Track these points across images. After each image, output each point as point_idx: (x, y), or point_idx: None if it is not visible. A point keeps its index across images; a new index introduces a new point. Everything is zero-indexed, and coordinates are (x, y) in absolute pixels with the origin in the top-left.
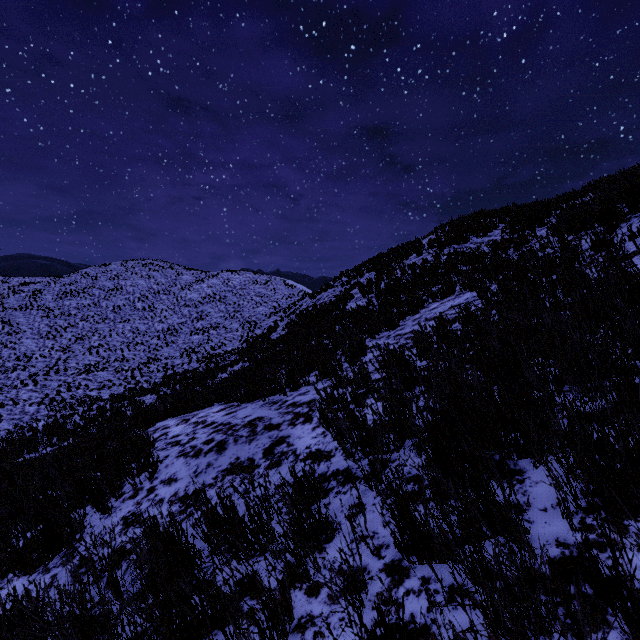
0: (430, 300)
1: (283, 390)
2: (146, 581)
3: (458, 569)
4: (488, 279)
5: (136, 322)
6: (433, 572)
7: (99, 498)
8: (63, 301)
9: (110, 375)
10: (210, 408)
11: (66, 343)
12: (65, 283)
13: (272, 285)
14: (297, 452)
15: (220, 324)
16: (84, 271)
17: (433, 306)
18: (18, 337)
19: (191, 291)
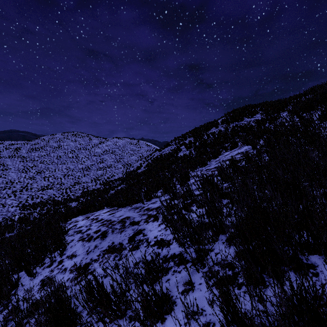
0: (224, 151)
1: (142, 200)
2: None
3: None
4: (257, 138)
5: (68, 164)
6: None
7: (28, 267)
8: (31, 153)
9: (54, 191)
10: (102, 210)
11: (32, 175)
12: (32, 144)
13: (139, 145)
14: (149, 240)
15: (112, 165)
16: (42, 138)
17: (226, 154)
18: (7, 172)
19: (97, 148)
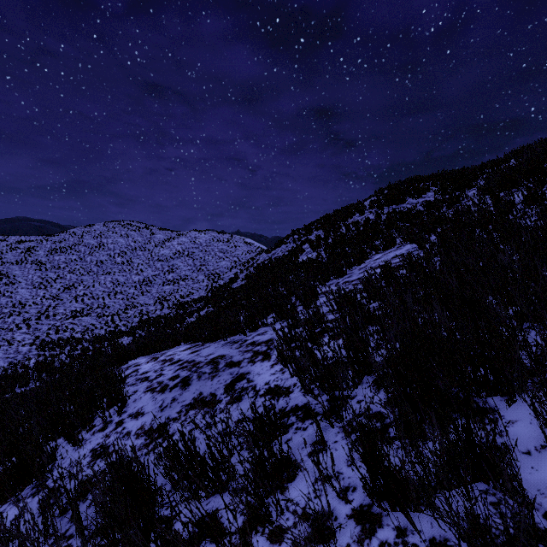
0: (373, 252)
1: (243, 331)
2: (101, 524)
3: (437, 519)
4: (426, 232)
5: (116, 274)
6: (415, 527)
7: (70, 431)
8: (53, 256)
9: (93, 320)
10: (177, 347)
11: (55, 292)
12: (55, 241)
13: (233, 243)
14: (257, 388)
15: (188, 276)
16: (72, 231)
17: (376, 257)
18: (14, 287)
19: (163, 248)
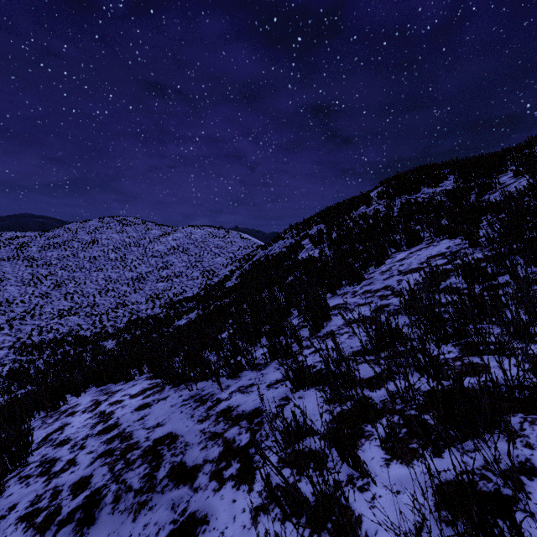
0: (392, 250)
1: (216, 378)
2: None
3: None
4: (472, 223)
5: (109, 271)
6: None
7: None
8: (46, 252)
9: (80, 319)
10: (133, 383)
11: (45, 290)
12: (49, 237)
13: (229, 238)
14: None
15: (183, 273)
16: (67, 226)
17: (400, 256)
18: (3, 284)
19: (158, 243)
